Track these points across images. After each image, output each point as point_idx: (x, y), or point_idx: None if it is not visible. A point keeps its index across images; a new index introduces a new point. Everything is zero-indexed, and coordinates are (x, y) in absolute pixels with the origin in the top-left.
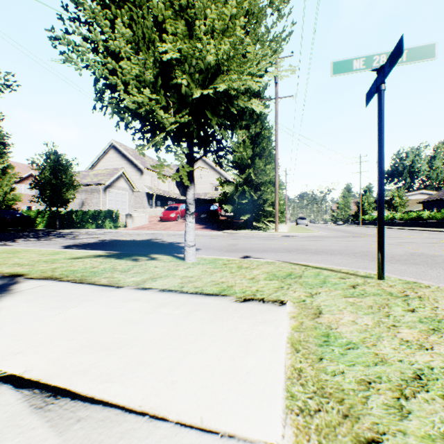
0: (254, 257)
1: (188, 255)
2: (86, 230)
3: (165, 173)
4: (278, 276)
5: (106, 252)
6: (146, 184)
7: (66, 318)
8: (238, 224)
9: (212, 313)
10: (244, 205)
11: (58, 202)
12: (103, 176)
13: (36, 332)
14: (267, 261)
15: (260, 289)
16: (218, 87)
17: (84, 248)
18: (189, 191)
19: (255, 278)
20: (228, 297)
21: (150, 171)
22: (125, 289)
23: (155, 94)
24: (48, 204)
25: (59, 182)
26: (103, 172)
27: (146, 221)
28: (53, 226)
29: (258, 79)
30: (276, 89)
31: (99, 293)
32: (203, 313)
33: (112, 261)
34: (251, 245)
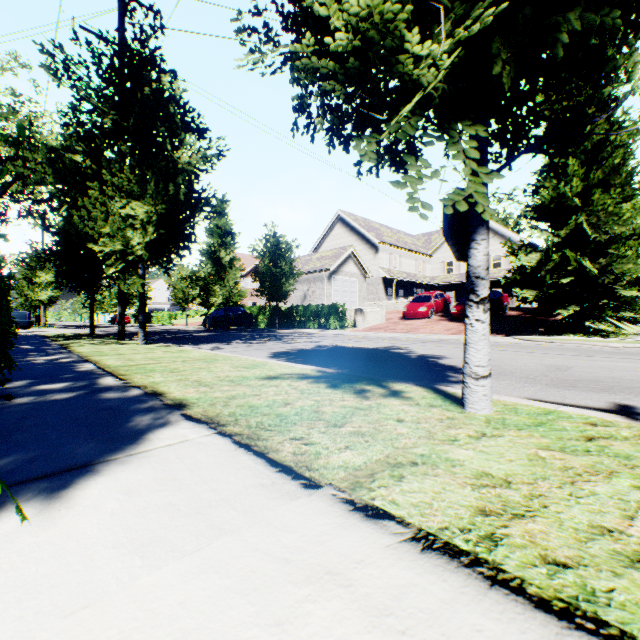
0: None
1: (472, 397)
2: (306, 331)
3: (409, 246)
4: None
5: (317, 369)
6: (382, 266)
7: (117, 630)
8: (548, 324)
9: None
10: (564, 286)
11: (277, 296)
12: (327, 259)
13: None
14: None
15: None
16: None
17: (294, 358)
18: (475, 247)
19: None
20: None
21: (388, 246)
22: (319, 499)
23: None
24: (268, 298)
25: (278, 271)
26: (326, 254)
27: (381, 319)
28: (273, 325)
29: None
30: None
31: (259, 502)
32: None
33: (320, 390)
34: (610, 374)
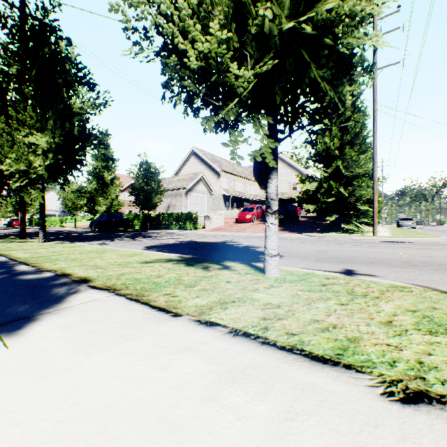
0: (361, 273)
1: (269, 267)
2: (170, 231)
3: (240, 174)
4: (441, 323)
5: (178, 255)
6: (223, 187)
7: (79, 380)
8: (322, 226)
9: (344, 437)
10: (330, 203)
11: (148, 206)
12: (185, 181)
13: (16, 417)
14: (392, 283)
15: (426, 360)
16: (317, 22)
17: (162, 250)
18: (271, 182)
19: (394, 323)
20: (362, 378)
21: (227, 174)
22: (182, 321)
23: (224, 44)
24: (141, 208)
25: (149, 188)
26: (184, 177)
27: (222, 223)
28: (145, 227)
29: (379, 1)
30: (374, 59)
31: (147, 325)
32: (320, 431)
33: (181, 268)
34: (347, 254)
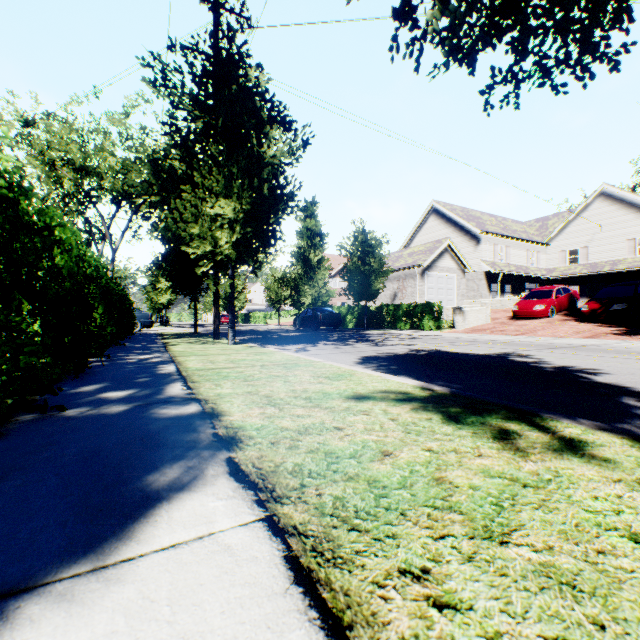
0: None
1: None
2: (397, 332)
3: (518, 235)
4: None
5: (420, 385)
6: (484, 259)
7: None
8: None
9: None
10: None
11: (365, 295)
12: (419, 254)
13: None
14: None
15: None
16: None
17: (387, 366)
18: None
19: None
20: None
21: (492, 236)
22: None
23: None
24: (355, 297)
25: (366, 269)
26: (419, 249)
27: (485, 319)
28: (361, 325)
29: None
30: None
31: None
32: None
33: (433, 428)
34: None
